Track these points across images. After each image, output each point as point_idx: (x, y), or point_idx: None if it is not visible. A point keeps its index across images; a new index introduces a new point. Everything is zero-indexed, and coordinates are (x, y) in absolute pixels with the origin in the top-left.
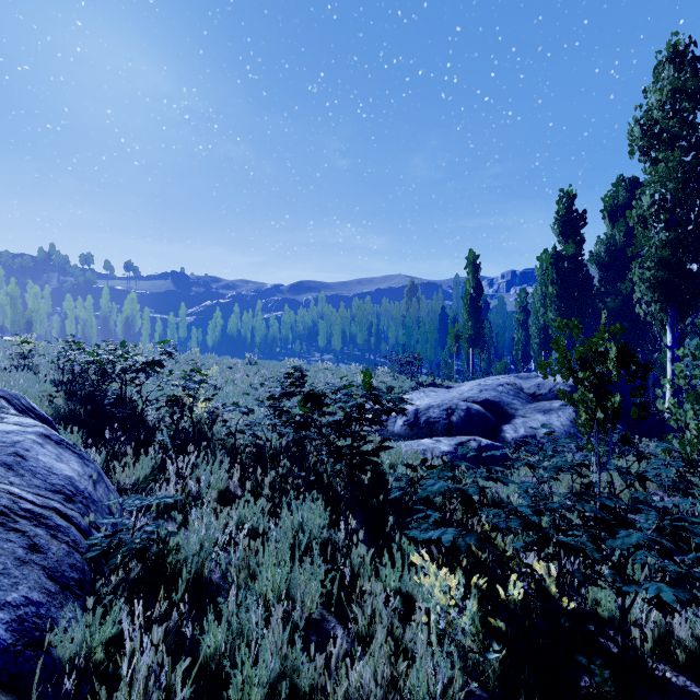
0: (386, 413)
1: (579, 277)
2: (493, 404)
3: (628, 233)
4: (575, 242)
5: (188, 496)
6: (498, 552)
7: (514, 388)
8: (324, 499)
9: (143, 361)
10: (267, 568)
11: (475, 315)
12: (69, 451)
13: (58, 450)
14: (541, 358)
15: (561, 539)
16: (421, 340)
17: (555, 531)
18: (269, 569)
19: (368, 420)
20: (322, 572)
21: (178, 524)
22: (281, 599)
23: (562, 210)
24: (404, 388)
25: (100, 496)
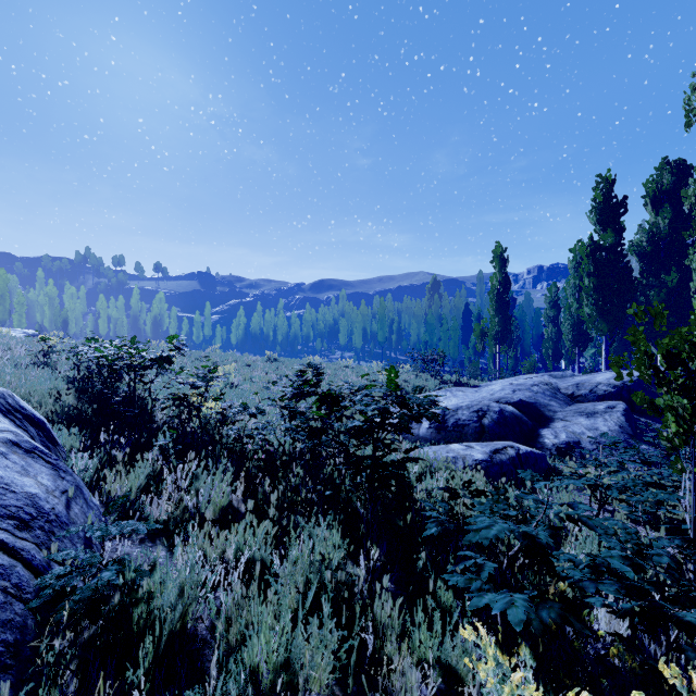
0: (415, 419)
1: (618, 268)
2: (529, 405)
3: (674, 220)
4: (615, 230)
5: (185, 511)
6: (588, 633)
7: (550, 388)
8: (341, 518)
9: (151, 357)
10: (261, 630)
11: (502, 311)
12: (41, 461)
13: (26, 460)
14: (575, 356)
15: (685, 618)
16: (444, 338)
17: (651, 586)
18: (264, 632)
19: (392, 426)
20: (334, 639)
21: (151, 564)
22: (280, 673)
23: (600, 197)
24: (427, 387)
25: (73, 515)
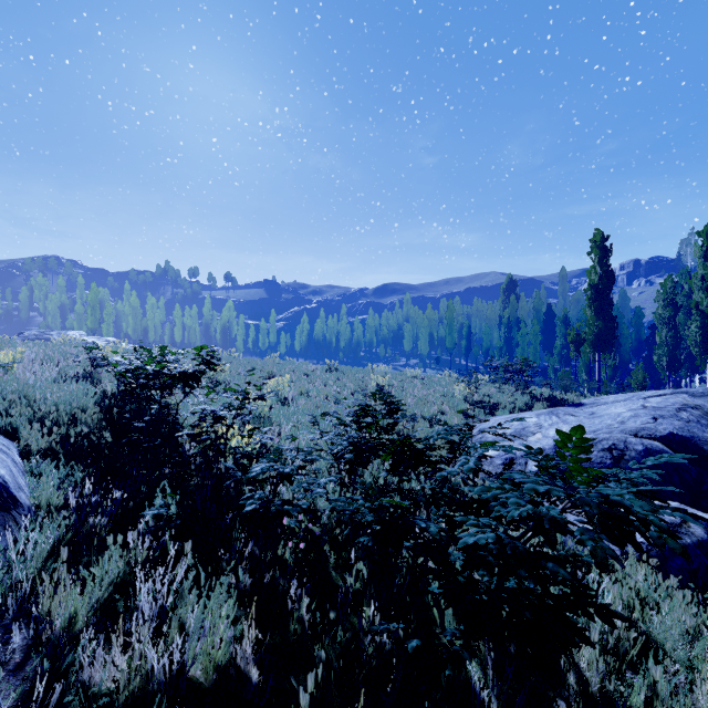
0: None
1: None
2: (685, 441)
3: None
4: None
5: (152, 673)
6: None
7: (704, 414)
8: None
9: (172, 374)
10: None
11: (603, 311)
12: None
13: None
14: (705, 366)
15: None
16: (522, 343)
17: None
18: None
19: None
20: None
21: None
22: None
23: None
24: (516, 405)
25: None
